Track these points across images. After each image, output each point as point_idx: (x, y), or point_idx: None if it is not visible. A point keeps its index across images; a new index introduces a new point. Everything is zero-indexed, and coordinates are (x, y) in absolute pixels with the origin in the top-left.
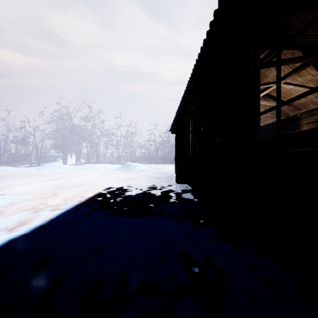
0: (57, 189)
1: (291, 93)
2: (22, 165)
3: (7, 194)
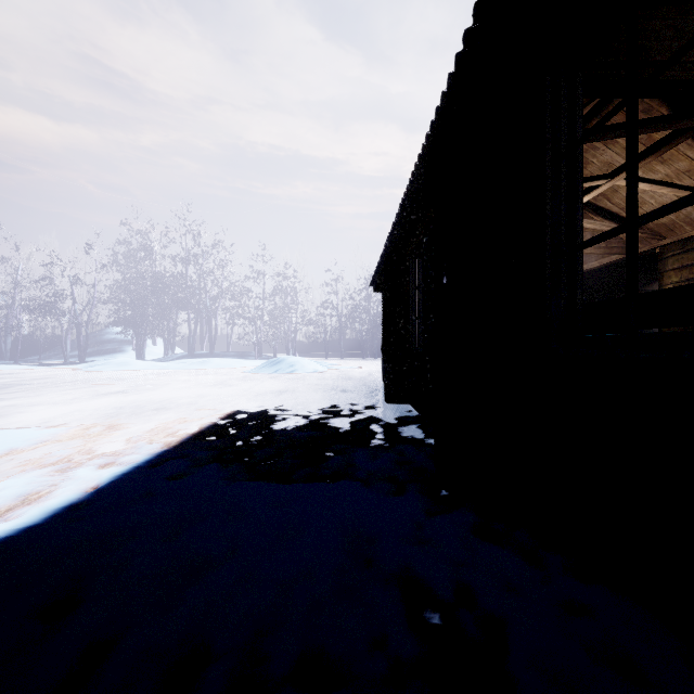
0: (119, 416)
1: (642, 201)
2: (46, 360)
3: (4, 428)
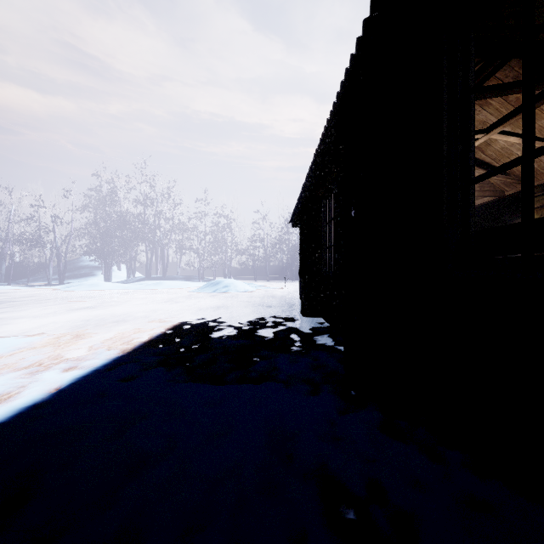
0: (86, 327)
1: (510, 153)
2: (34, 282)
3: None
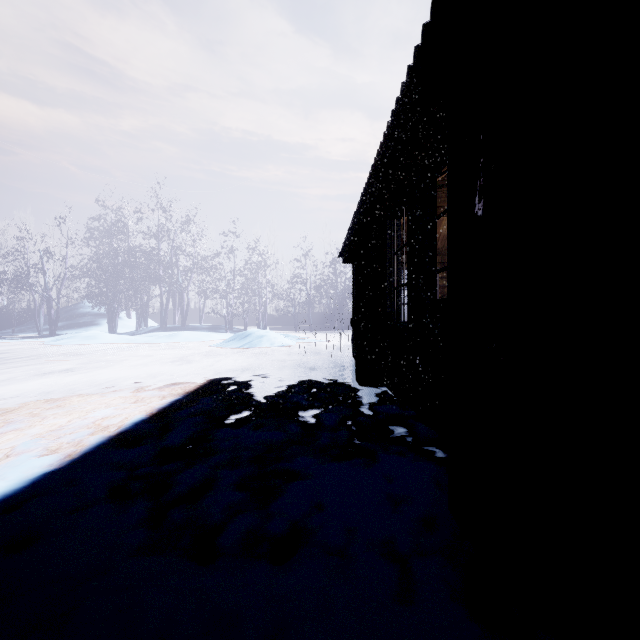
0: (37, 406)
1: None
2: (20, 333)
3: None
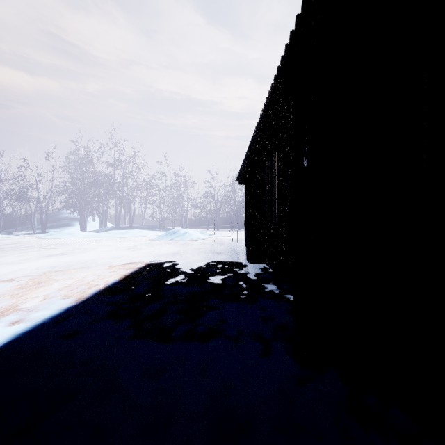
0: (50, 274)
1: None
2: (21, 231)
3: None
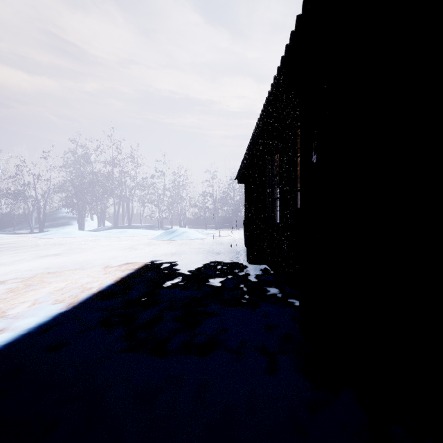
0: (43, 276)
1: None
2: (19, 230)
3: None
